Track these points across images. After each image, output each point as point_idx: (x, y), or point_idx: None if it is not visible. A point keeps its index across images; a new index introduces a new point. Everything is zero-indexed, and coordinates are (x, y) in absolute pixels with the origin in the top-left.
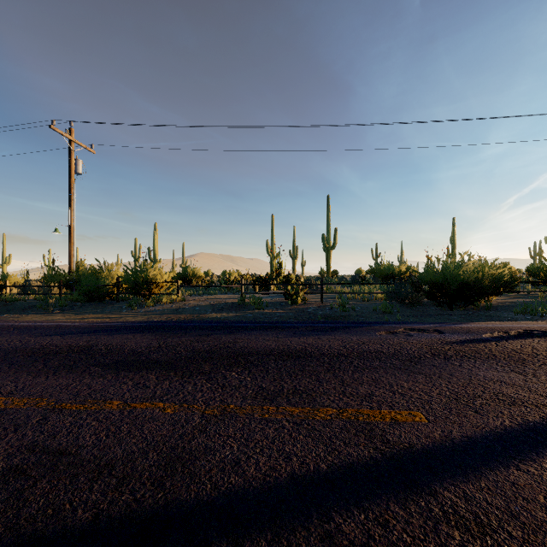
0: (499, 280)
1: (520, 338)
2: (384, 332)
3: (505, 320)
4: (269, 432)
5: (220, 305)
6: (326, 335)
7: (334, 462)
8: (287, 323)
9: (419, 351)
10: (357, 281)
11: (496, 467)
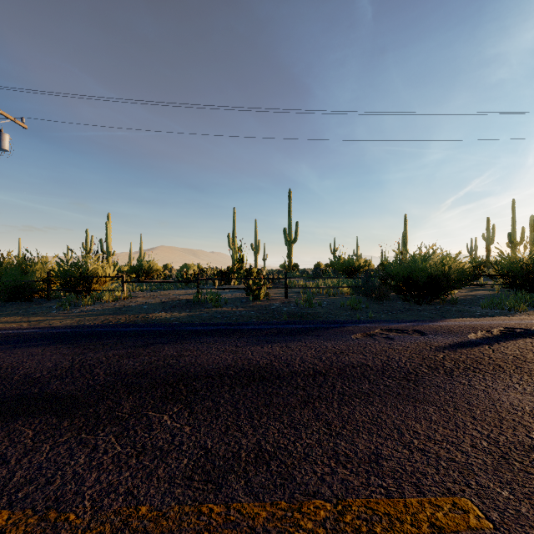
0: (463, 274)
1: (509, 338)
2: (360, 334)
3: (477, 316)
4: None
5: (172, 303)
6: (295, 341)
7: None
8: (248, 325)
9: (411, 363)
10: (319, 275)
11: None
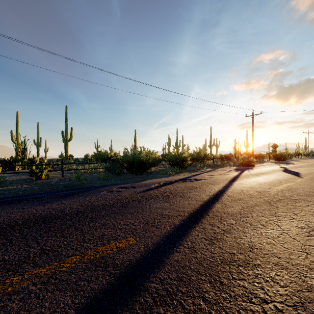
0: (155, 160)
1: (165, 185)
2: (105, 191)
3: (158, 178)
4: (13, 305)
5: None
6: (67, 199)
7: (81, 303)
8: (32, 195)
9: (126, 200)
10: (87, 161)
11: (169, 255)
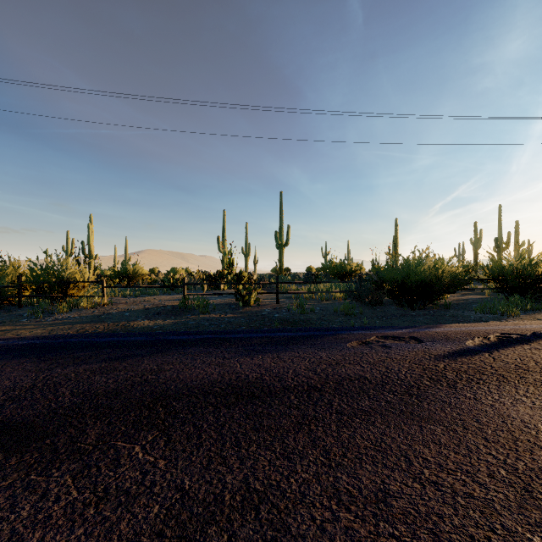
0: (455, 278)
1: (508, 345)
2: (356, 342)
3: (472, 321)
4: None
5: (156, 309)
6: (288, 351)
7: None
8: (237, 333)
9: (412, 374)
10: (311, 279)
11: None
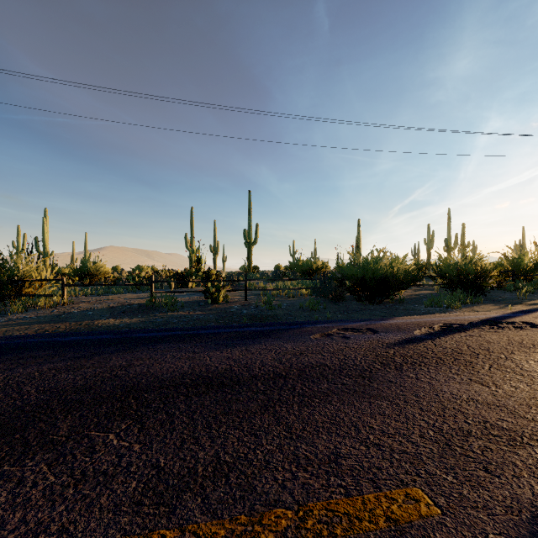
0: (409, 275)
1: (448, 333)
2: (319, 334)
3: (421, 314)
4: None
5: (122, 308)
6: (256, 344)
7: None
8: (206, 329)
9: (366, 360)
10: (279, 276)
11: None
